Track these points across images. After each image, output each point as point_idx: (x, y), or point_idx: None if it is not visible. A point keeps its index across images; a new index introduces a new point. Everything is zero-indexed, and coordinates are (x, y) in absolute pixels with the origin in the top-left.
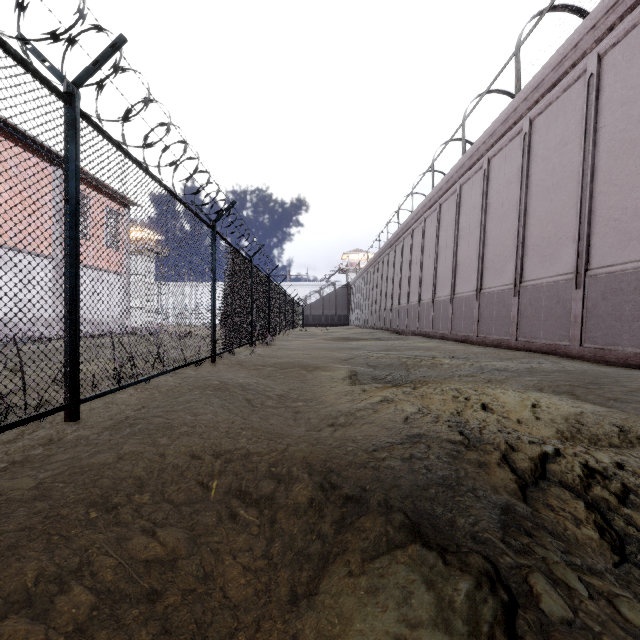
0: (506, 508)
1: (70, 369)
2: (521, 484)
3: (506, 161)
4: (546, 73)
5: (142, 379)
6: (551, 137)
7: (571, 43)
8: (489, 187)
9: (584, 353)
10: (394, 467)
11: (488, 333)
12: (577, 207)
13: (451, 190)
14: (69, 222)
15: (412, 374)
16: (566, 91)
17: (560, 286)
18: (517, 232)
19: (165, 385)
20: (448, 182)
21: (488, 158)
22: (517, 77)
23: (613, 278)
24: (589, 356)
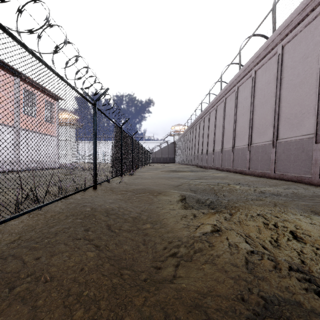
0: None
1: None
2: None
3: (266, 71)
4: (294, 16)
5: (27, 211)
6: (296, 54)
7: None
8: (255, 86)
9: None
10: None
11: (256, 169)
12: (315, 94)
13: (232, 90)
14: None
15: (220, 197)
16: (307, 26)
17: (304, 142)
18: (274, 111)
19: (52, 211)
20: (230, 85)
21: (255, 70)
22: (273, 22)
23: None
24: None
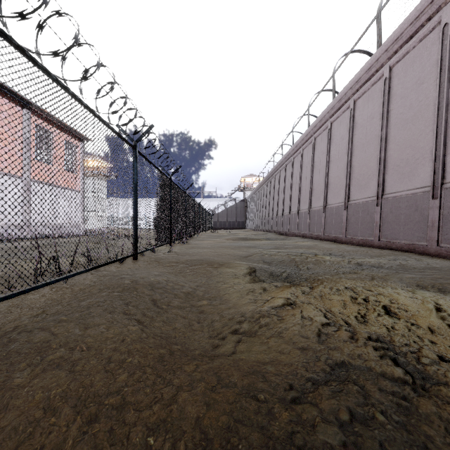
0: None
1: None
2: None
3: (369, 101)
4: (405, 27)
5: (51, 281)
6: (408, 79)
7: (428, 0)
8: (355, 122)
9: (441, 252)
10: None
11: (354, 235)
12: (433, 133)
13: (323, 127)
14: None
15: (302, 270)
16: (422, 41)
17: (418, 197)
18: (379, 155)
19: (81, 284)
20: (321, 121)
21: (354, 100)
22: (378, 35)
23: None
24: (446, 254)
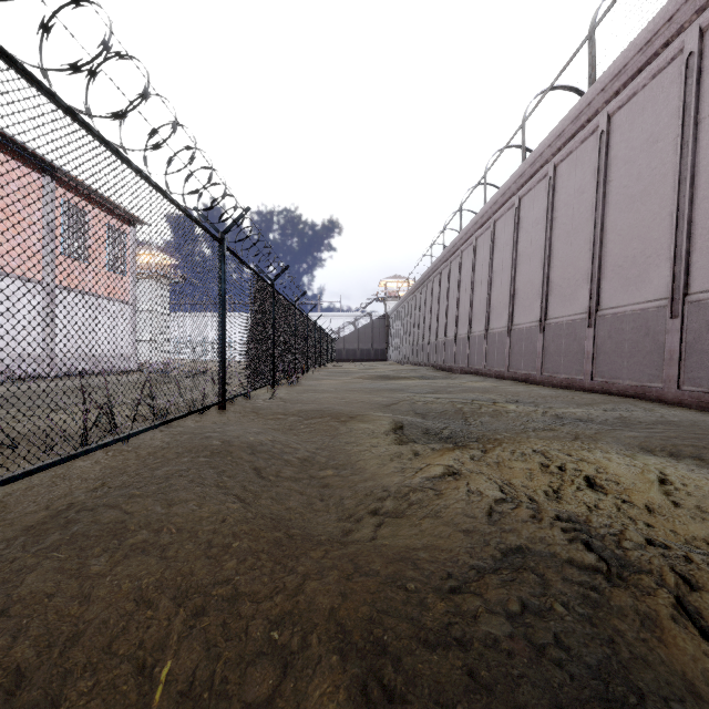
0: None
1: None
2: None
3: (577, 166)
4: (630, 56)
5: (109, 441)
6: (636, 134)
7: (664, 16)
8: (555, 198)
9: (683, 398)
10: (500, 644)
11: (555, 371)
12: (672, 218)
13: (508, 204)
14: None
15: (472, 426)
16: (656, 77)
17: (649, 315)
18: (592, 250)
19: (148, 446)
20: (504, 194)
21: (554, 164)
22: (591, 65)
23: None
24: (690, 402)
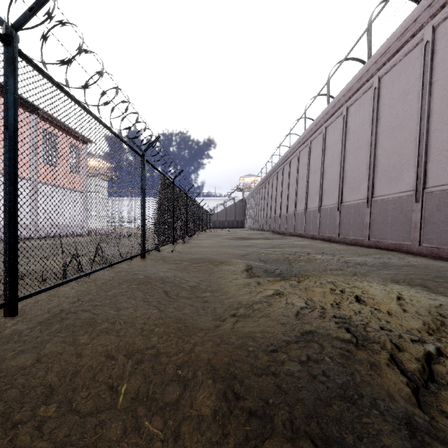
0: (409, 422)
1: (9, 272)
2: (413, 387)
3: (360, 108)
4: (392, 42)
5: (80, 275)
6: (395, 90)
7: (411, 19)
8: (347, 128)
9: (422, 251)
10: (294, 374)
11: (347, 235)
12: (416, 141)
13: (319, 131)
14: (8, 146)
15: (294, 267)
16: (407, 55)
17: (403, 200)
18: (369, 160)
19: (101, 279)
20: (316, 125)
21: (346, 107)
22: (369, 46)
23: (445, 194)
24: (426, 253)
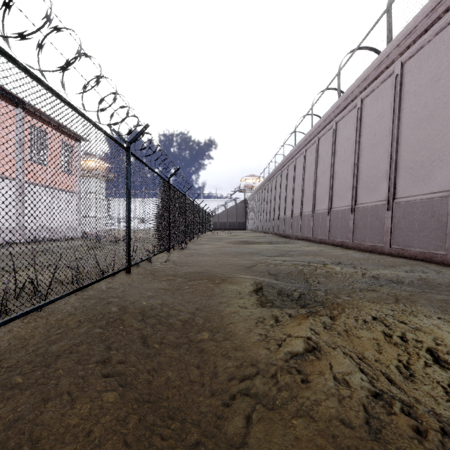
0: None
1: None
2: None
3: (378, 100)
4: (419, 20)
5: (17, 315)
6: (423, 75)
7: None
8: (362, 122)
9: None
10: None
11: (362, 240)
12: None
13: (328, 127)
14: None
15: (313, 285)
16: (438, 34)
17: (435, 202)
18: (390, 157)
19: (60, 311)
20: (326, 120)
21: (361, 99)
22: (389, 29)
23: None
24: None
